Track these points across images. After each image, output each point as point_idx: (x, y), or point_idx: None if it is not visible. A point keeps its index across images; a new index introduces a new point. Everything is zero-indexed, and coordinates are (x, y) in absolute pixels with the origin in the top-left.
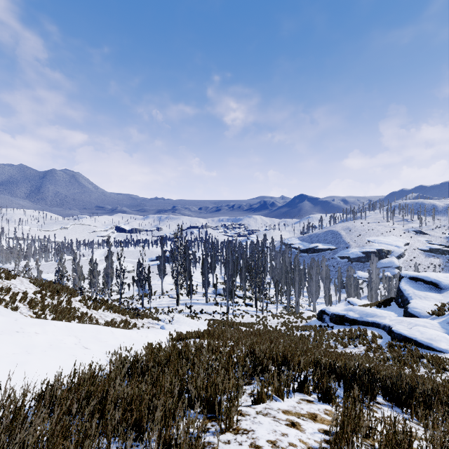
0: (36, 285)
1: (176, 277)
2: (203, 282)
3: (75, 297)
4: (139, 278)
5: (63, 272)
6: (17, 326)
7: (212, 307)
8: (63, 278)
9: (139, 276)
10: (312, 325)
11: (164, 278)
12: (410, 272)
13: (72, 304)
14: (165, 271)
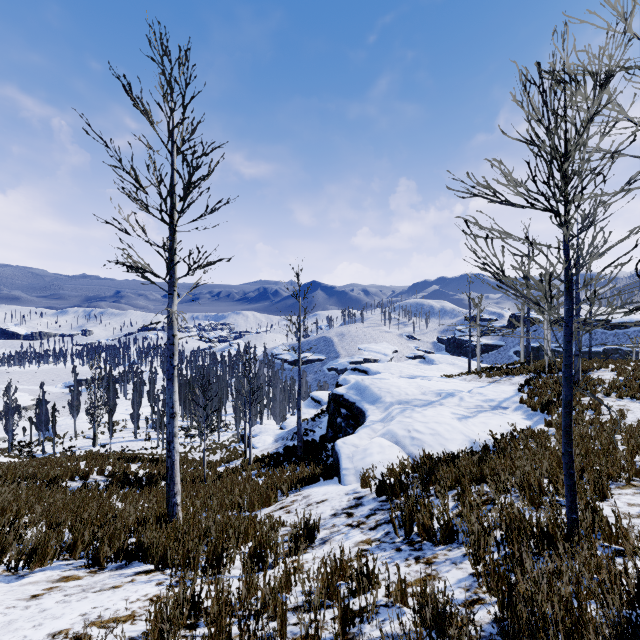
0: None
1: (93, 413)
2: (132, 416)
3: None
4: (40, 419)
5: None
6: None
7: (141, 443)
8: None
9: (40, 417)
10: (224, 447)
11: (81, 414)
12: (319, 392)
13: None
14: (79, 407)
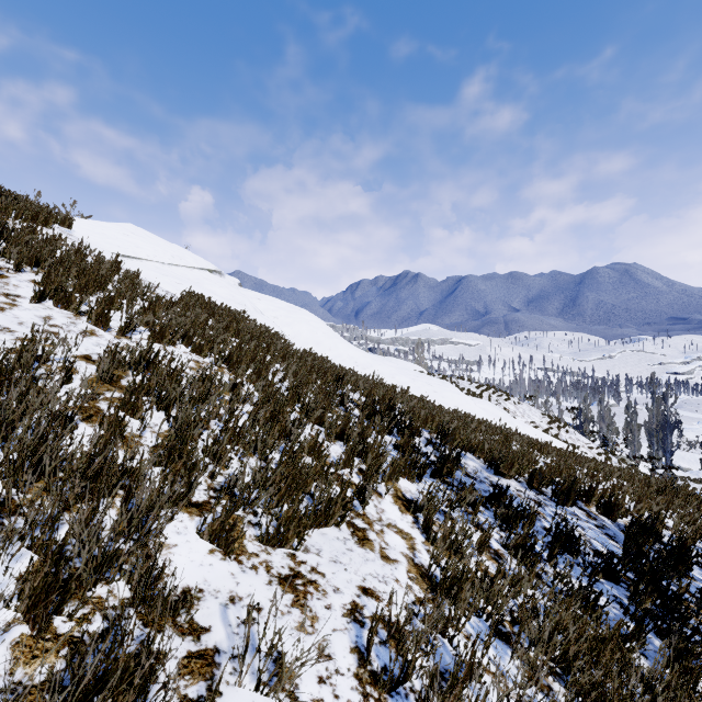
0: (541, 415)
1: None
2: None
3: (578, 437)
4: None
5: (587, 417)
6: (510, 420)
7: None
8: (587, 425)
9: None
10: None
11: None
12: None
13: (573, 441)
14: None
